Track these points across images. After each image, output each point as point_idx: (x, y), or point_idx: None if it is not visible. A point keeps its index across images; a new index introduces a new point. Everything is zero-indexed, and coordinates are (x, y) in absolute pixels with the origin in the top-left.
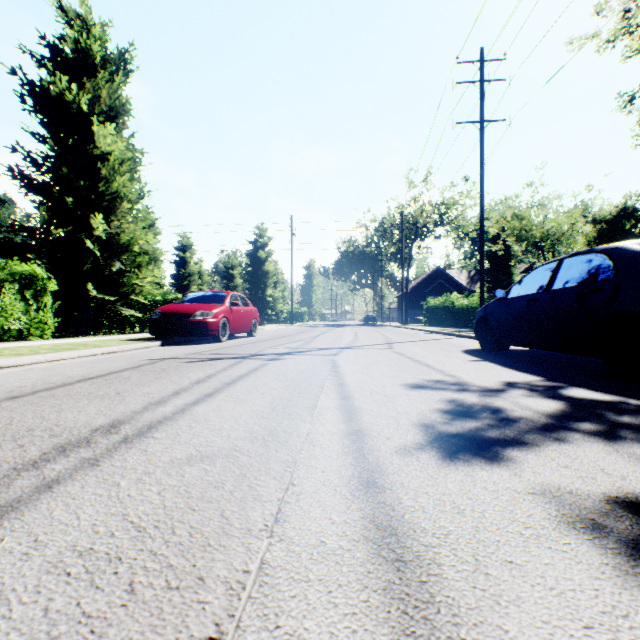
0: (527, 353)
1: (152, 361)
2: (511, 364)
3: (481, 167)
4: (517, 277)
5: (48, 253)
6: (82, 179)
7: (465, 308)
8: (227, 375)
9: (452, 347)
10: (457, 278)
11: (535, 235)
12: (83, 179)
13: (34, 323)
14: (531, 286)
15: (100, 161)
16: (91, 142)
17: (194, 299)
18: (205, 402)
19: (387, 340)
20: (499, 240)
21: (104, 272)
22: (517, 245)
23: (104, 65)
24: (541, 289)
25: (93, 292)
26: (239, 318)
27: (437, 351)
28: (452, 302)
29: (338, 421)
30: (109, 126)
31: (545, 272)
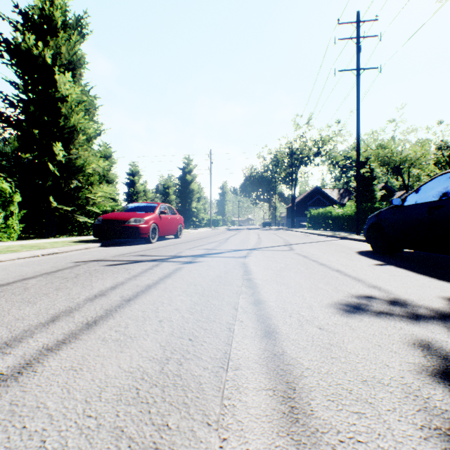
0: (418, 255)
1: (76, 264)
2: (420, 269)
3: (358, 105)
4: (378, 193)
5: (18, 173)
6: (47, 116)
7: (340, 216)
8: (134, 285)
9: (344, 249)
10: (330, 194)
11: (396, 160)
12: (48, 116)
13: (2, 228)
14: (432, 194)
15: (61, 102)
16: (55, 88)
17: (131, 209)
18: (73, 343)
19: (285, 241)
20: (364, 165)
21: (64, 188)
22: (380, 168)
23: (64, 28)
24: (445, 196)
25: (54, 203)
26: (167, 224)
27: (335, 253)
28: (330, 212)
29: (271, 420)
30: (67, 74)
31: (448, 180)
